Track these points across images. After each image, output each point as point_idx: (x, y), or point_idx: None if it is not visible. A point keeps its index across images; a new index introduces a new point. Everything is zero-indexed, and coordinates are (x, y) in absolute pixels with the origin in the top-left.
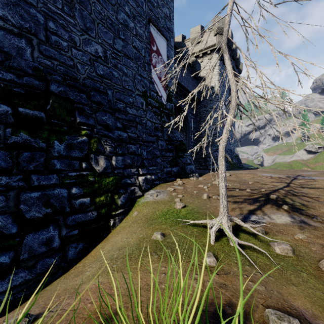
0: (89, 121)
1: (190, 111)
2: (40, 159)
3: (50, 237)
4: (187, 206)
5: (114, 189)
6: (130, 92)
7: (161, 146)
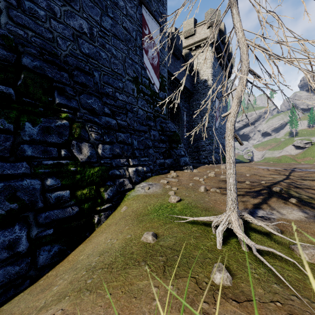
0: (71, 103)
1: (183, 104)
2: (5, 143)
3: (15, 239)
4: (183, 200)
5: (100, 180)
6: (120, 76)
7: (153, 136)
